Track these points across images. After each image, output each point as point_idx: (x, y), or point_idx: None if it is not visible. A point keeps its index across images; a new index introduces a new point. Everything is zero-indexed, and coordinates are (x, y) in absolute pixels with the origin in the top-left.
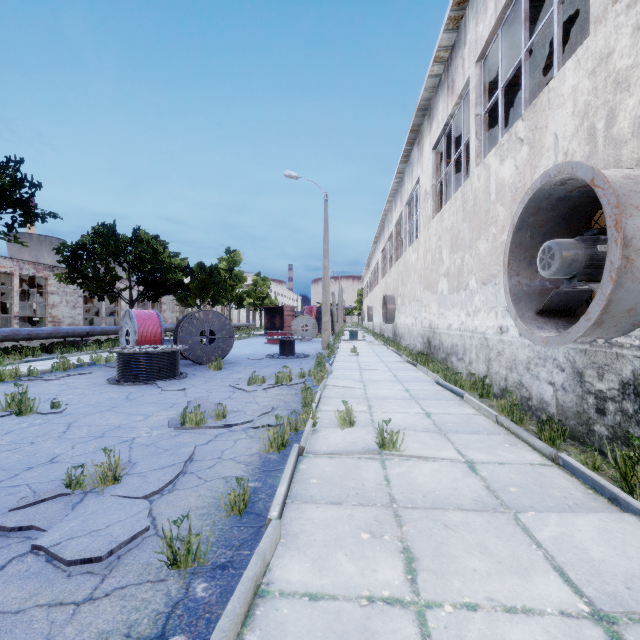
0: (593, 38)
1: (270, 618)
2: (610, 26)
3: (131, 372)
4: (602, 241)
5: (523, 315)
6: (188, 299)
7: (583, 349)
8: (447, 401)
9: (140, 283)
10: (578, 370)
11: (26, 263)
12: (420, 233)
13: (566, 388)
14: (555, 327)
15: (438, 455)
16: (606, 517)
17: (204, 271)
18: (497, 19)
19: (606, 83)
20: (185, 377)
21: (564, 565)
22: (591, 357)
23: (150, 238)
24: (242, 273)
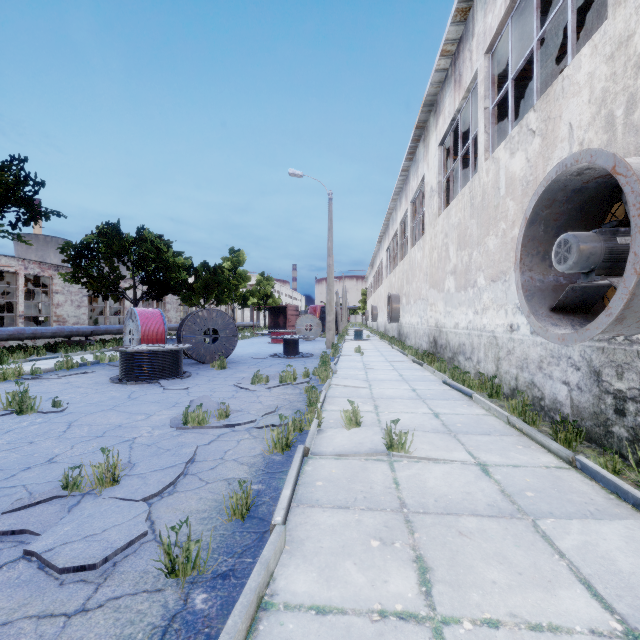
0: (611, 21)
1: (274, 634)
2: (630, 7)
3: (134, 371)
4: (622, 233)
5: (536, 312)
6: (192, 299)
7: (600, 347)
8: (455, 401)
9: (144, 282)
10: (595, 369)
11: (31, 262)
12: (426, 231)
13: (582, 388)
14: (570, 324)
15: (449, 457)
16: (632, 525)
17: (208, 270)
18: (507, 8)
19: (626, 68)
20: (188, 376)
21: (591, 577)
22: (609, 355)
23: (154, 237)
24: (246, 273)
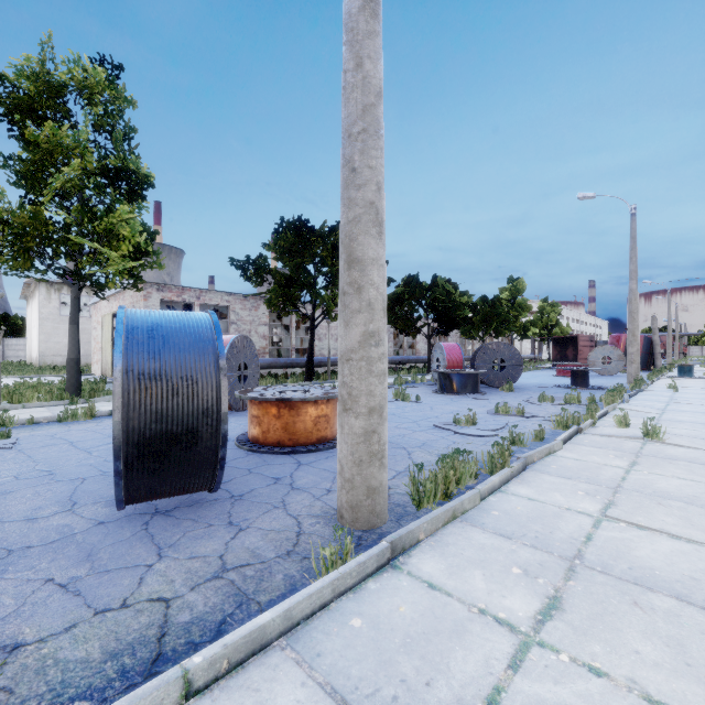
0: None
1: (556, 458)
2: None
3: (448, 386)
4: None
5: None
6: (471, 332)
7: None
8: None
9: (435, 320)
10: None
11: None
12: None
13: None
14: None
15: (699, 447)
16: None
17: (486, 304)
18: None
19: None
20: (484, 394)
21: None
22: None
23: (444, 282)
24: (526, 301)
